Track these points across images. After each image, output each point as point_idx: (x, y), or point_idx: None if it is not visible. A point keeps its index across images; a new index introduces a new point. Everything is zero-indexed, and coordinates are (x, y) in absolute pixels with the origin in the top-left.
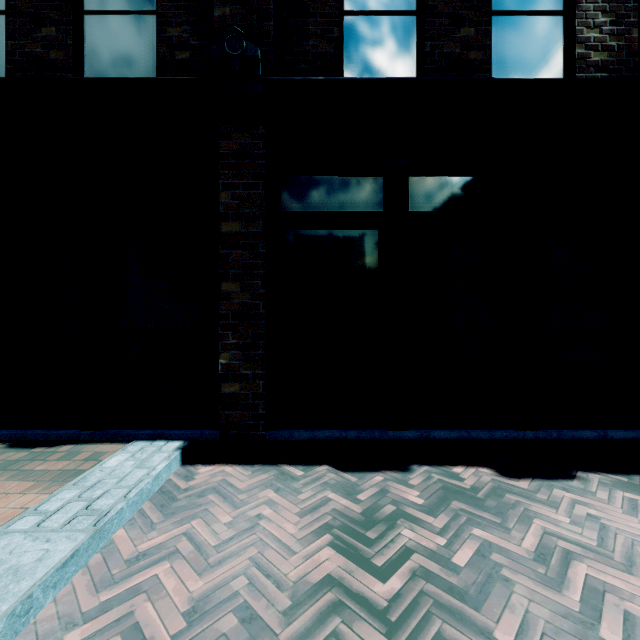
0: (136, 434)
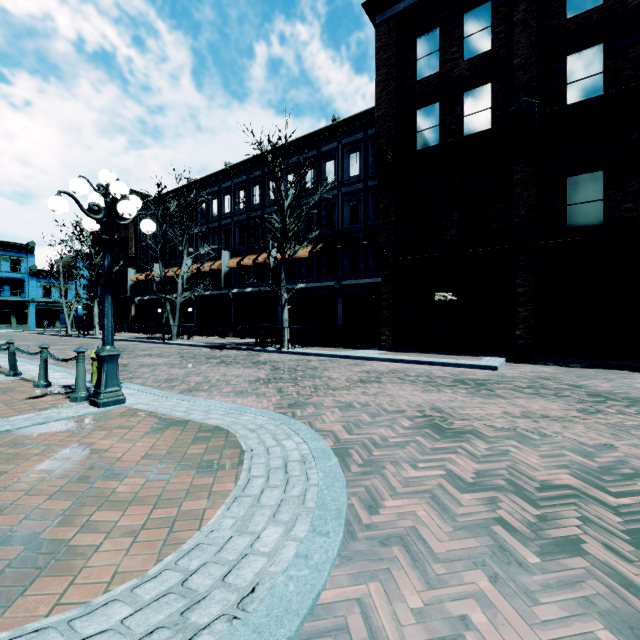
0: (485, 355)
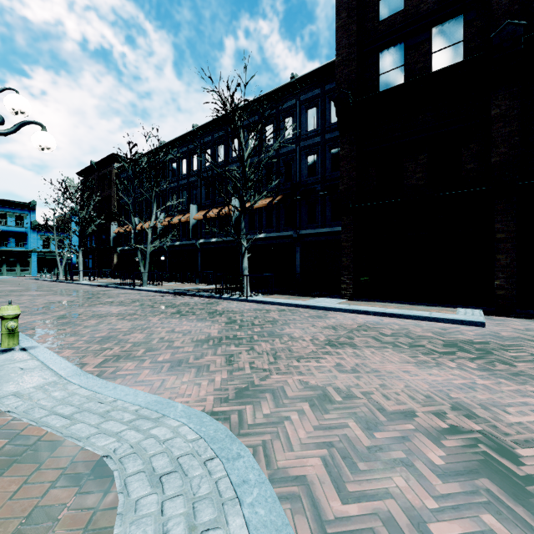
0: (457, 306)
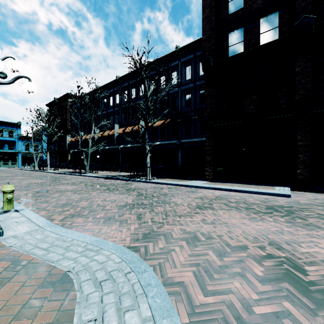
0: (275, 185)
